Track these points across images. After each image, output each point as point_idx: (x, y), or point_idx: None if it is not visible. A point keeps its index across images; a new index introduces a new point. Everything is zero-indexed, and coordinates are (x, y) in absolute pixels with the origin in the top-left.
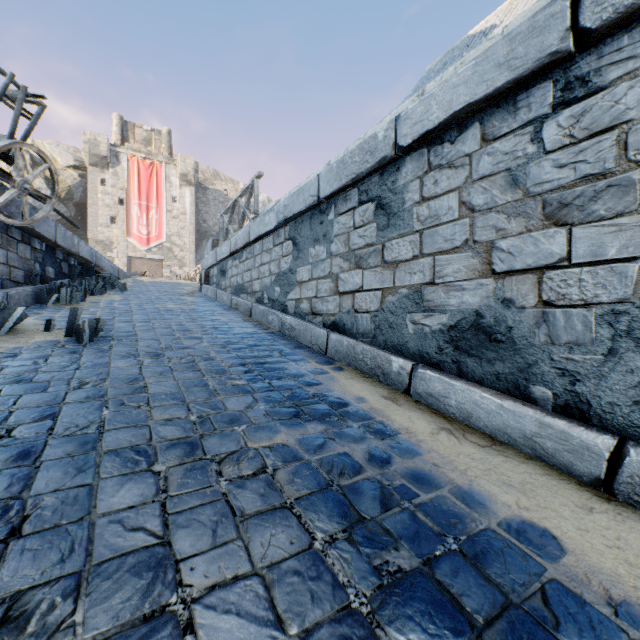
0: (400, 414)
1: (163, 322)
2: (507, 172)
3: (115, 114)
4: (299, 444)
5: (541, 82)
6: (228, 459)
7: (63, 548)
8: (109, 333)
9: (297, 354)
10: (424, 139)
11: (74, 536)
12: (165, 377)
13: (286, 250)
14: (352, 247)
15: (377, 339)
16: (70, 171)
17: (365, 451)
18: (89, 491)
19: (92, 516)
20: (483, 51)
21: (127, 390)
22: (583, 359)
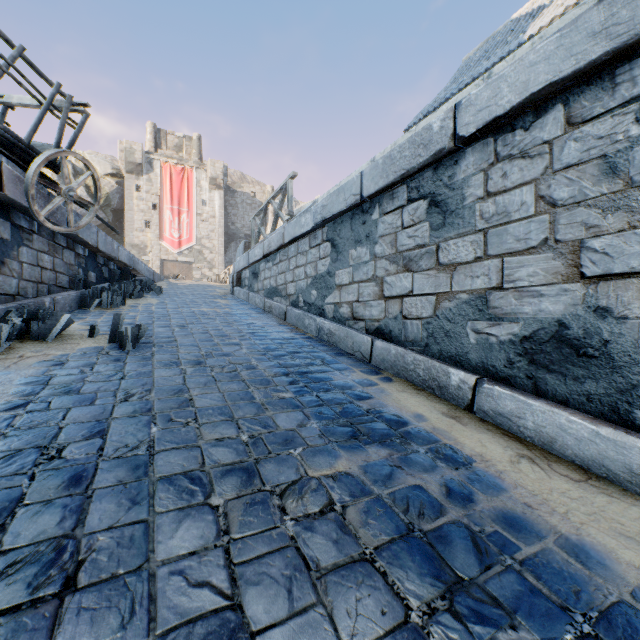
0: (468, 436)
1: (200, 327)
2: (602, 159)
3: (149, 122)
4: (364, 473)
5: None
6: (289, 491)
7: (122, 608)
8: (150, 339)
9: (340, 362)
10: (491, 127)
11: (133, 592)
12: (209, 388)
13: (324, 252)
14: (400, 248)
15: (430, 348)
16: (108, 179)
17: (440, 484)
18: (145, 530)
19: (151, 564)
20: (571, 20)
21: (173, 403)
22: None
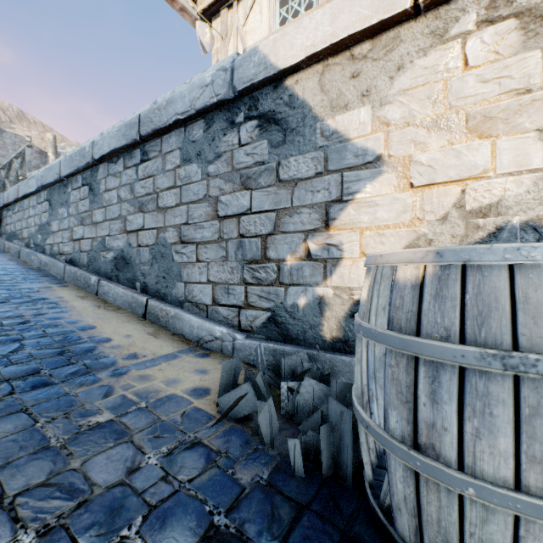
0: (78, 302)
1: None
2: (130, 185)
3: None
4: None
5: (138, 148)
6: None
7: None
8: None
9: (39, 279)
10: (104, 158)
11: None
12: None
13: (45, 208)
14: (79, 211)
15: (90, 267)
16: None
17: (34, 312)
18: None
19: None
20: (119, 126)
21: None
22: (147, 268)
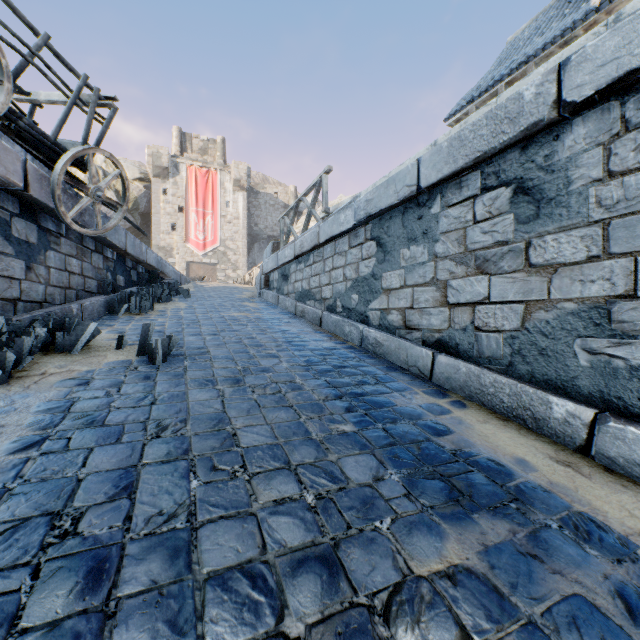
0: (603, 498)
1: (232, 334)
2: None
3: (175, 127)
4: (491, 569)
5: None
6: (395, 607)
7: None
8: (180, 350)
9: (395, 380)
10: (618, 86)
11: None
12: (254, 418)
13: (367, 252)
14: (470, 246)
15: (516, 368)
16: (136, 183)
17: (611, 595)
18: None
19: None
20: None
21: (214, 441)
22: None
